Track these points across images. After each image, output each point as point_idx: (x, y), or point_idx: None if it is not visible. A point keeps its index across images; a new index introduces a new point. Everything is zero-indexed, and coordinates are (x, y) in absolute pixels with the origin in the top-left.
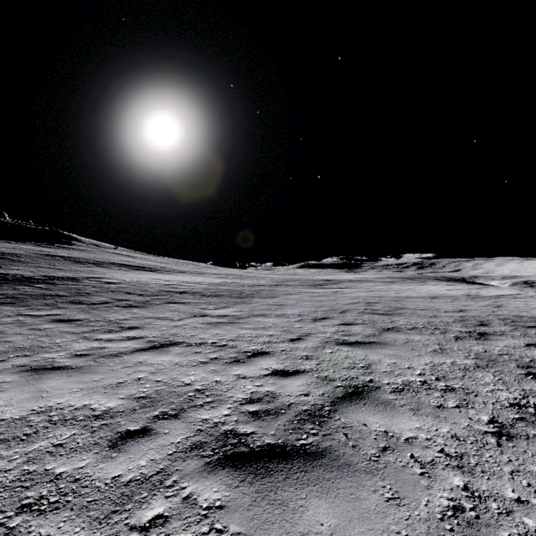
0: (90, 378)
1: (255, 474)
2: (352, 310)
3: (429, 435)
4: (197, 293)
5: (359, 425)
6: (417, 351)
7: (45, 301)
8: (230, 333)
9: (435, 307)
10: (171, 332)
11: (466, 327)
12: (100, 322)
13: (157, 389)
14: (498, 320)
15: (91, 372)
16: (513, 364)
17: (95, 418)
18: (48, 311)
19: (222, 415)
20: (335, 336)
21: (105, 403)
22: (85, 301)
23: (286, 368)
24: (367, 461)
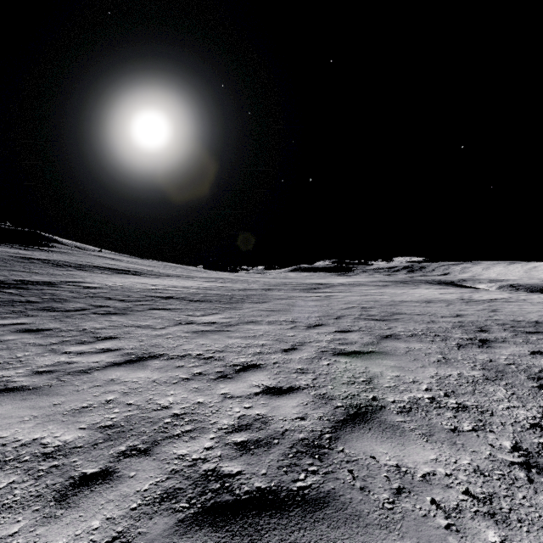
0: (49, 402)
1: (240, 536)
2: (347, 315)
3: (448, 470)
4: (184, 298)
5: (366, 457)
6: (420, 361)
7: (13, 309)
8: (218, 343)
9: (432, 312)
10: (152, 342)
11: (466, 333)
12: (72, 331)
13: (128, 414)
14: (497, 325)
15: (51, 393)
16: (523, 375)
17: (44, 457)
18: (15, 319)
19: (203, 449)
20: (331, 345)
21: (61, 435)
22: (58, 308)
23: (279, 384)
24: (379, 509)
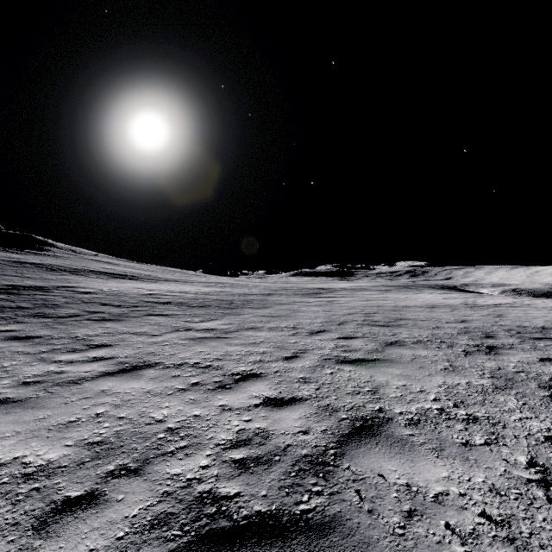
0: (34, 416)
1: None
2: (350, 321)
3: (462, 489)
4: (182, 304)
5: (374, 475)
6: (426, 369)
7: (2, 315)
8: (216, 351)
9: (436, 318)
10: (147, 350)
11: (473, 339)
12: (63, 339)
13: (119, 429)
14: (503, 331)
15: (37, 406)
16: (533, 384)
17: (24, 479)
18: (4, 326)
19: (198, 468)
20: (334, 352)
21: (45, 453)
22: (50, 314)
23: (281, 394)
24: (390, 535)
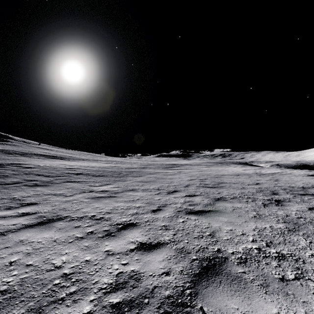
0: None
1: None
2: (192, 184)
3: None
4: (89, 174)
5: None
6: (243, 217)
7: None
8: (108, 206)
9: (241, 182)
10: (61, 206)
11: (266, 195)
12: (4, 199)
13: (24, 276)
14: (281, 190)
15: None
16: (311, 227)
17: None
18: None
19: None
20: (184, 206)
21: None
22: None
23: (149, 240)
24: None
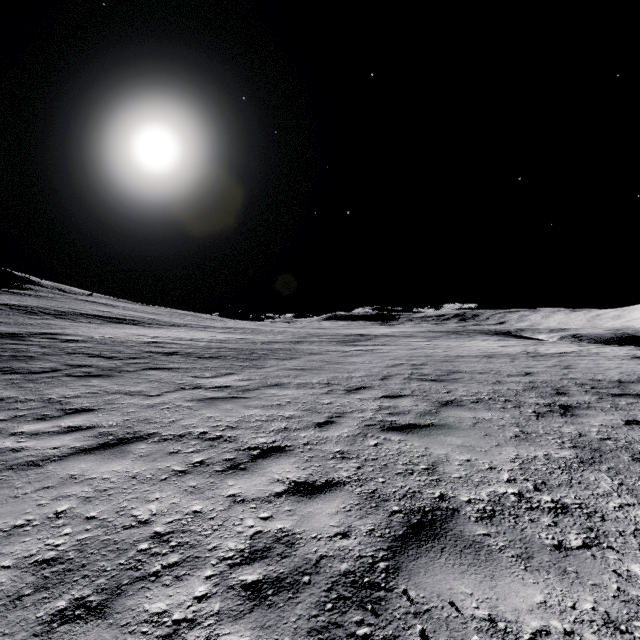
0: None
1: None
2: (395, 375)
3: (566, 623)
4: (191, 354)
5: (443, 604)
6: (493, 437)
7: None
8: (230, 416)
9: (496, 370)
10: (140, 416)
11: (542, 397)
12: (32, 401)
13: (84, 537)
14: (575, 386)
15: None
16: (626, 456)
17: None
18: None
19: (192, 600)
20: (378, 416)
21: None
22: (20, 369)
23: (311, 477)
24: None
